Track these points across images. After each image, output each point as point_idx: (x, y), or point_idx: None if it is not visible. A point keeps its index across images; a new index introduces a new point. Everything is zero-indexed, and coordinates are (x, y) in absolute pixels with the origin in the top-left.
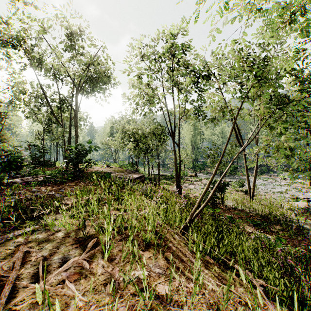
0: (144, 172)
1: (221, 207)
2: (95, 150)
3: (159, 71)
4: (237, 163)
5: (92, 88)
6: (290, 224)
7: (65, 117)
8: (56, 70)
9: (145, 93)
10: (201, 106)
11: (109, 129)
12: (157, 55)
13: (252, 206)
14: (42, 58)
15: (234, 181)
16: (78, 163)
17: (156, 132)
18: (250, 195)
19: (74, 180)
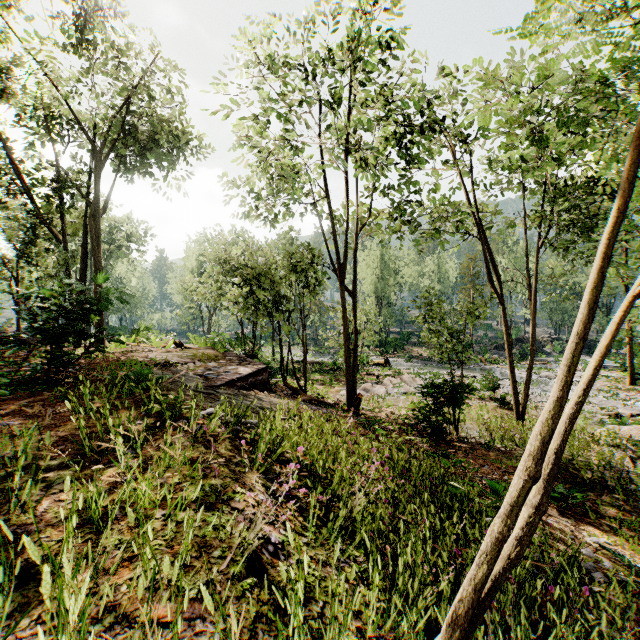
0: (270, 359)
1: (455, 444)
2: (126, 302)
3: (303, 100)
4: (471, 335)
5: (142, 154)
6: (630, 488)
7: (73, 225)
8: (50, 108)
9: (270, 164)
10: (406, 203)
11: (196, 262)
12: (299, 69)
13: (527, 440)
14: (8, 72)
15: (470, 374)
16: (61, 338)
17: (298, 262)
18: (518, 410)
19: (40, 392)
